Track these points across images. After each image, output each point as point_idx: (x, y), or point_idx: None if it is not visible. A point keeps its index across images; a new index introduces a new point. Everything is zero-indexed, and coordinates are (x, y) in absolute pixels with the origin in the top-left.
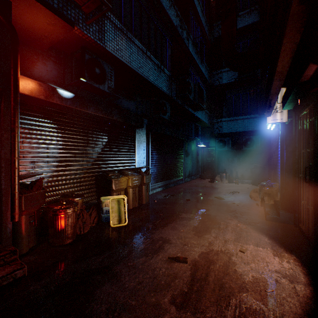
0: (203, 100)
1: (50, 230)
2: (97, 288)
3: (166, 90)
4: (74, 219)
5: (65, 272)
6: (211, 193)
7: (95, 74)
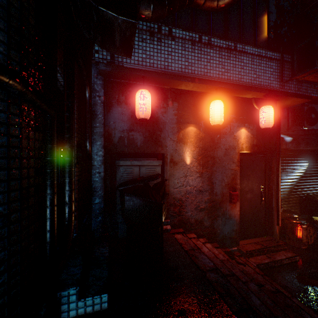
0: None
1: (291, 235)
2: None
3: None
4: (307, 232)
5: None
6: None
7: (310, 119)
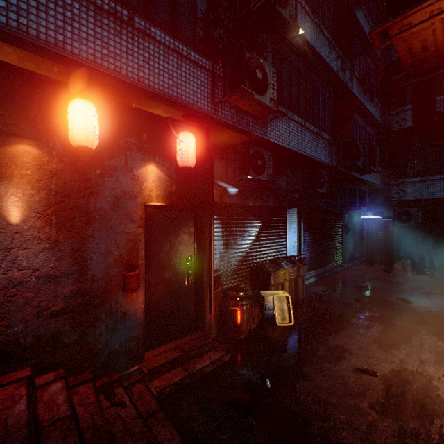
0: (376, 160)
1: (230, 323)
2: (295, 382)
3: (325, 158)
4: (248, 315)
5: (259, 363)
6: (390, 291)
7: (257, 167)
